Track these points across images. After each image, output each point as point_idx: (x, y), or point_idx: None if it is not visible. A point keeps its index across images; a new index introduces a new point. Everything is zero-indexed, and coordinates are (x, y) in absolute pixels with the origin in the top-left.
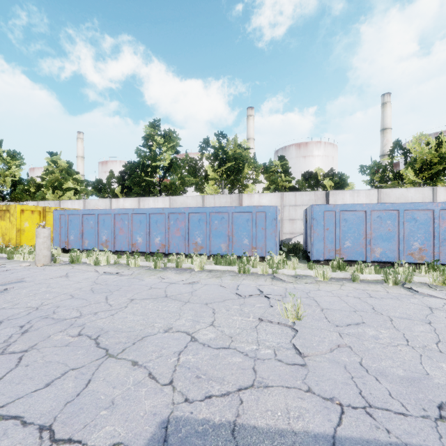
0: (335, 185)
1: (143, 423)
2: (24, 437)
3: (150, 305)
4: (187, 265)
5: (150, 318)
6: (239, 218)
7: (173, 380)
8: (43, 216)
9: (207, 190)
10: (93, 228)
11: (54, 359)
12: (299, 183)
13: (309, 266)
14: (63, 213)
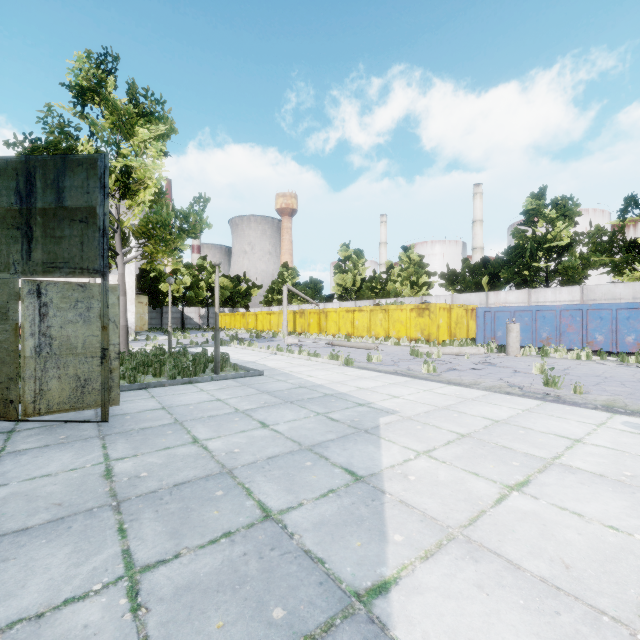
0: None
1: None
2: None
3: None
4: None
5: None
6: None
7: None
8: (449, 313)
9: None
10: (528, 324)
11: None
12: None
13: None
14: (489, 310)
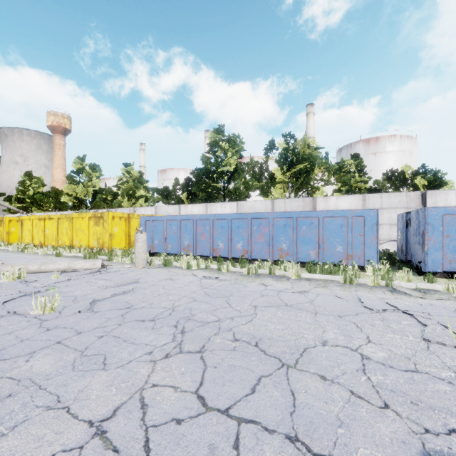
0: (429, 183)
1: (399, 451)
2: (280, 446)
3: (279, 314)
4: (280, 272)
5: (292, 328)
6: (331, 223)
7: (387, 403)
8: (128, 222)
9: (274, 194)
10: (176, 233)
11: (234, 363)
12: (377, 183)
13: (428, 279)
14: (148, 219)
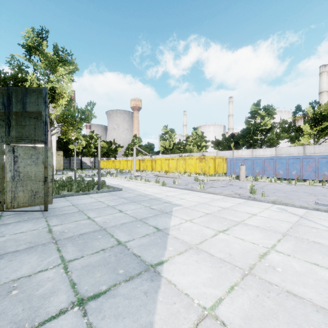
0: None
1: None
2: None
3: None
4: None
5: None
6: None
7: None
8: (214, 160)
9: (302, 142)
10: (250, 166)
11: None
12: None
13: None
14: (232, 159)
